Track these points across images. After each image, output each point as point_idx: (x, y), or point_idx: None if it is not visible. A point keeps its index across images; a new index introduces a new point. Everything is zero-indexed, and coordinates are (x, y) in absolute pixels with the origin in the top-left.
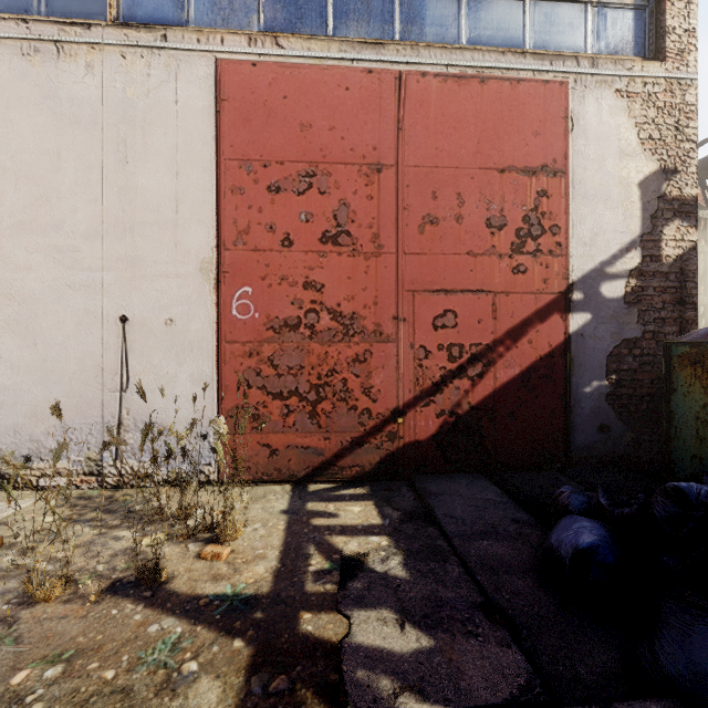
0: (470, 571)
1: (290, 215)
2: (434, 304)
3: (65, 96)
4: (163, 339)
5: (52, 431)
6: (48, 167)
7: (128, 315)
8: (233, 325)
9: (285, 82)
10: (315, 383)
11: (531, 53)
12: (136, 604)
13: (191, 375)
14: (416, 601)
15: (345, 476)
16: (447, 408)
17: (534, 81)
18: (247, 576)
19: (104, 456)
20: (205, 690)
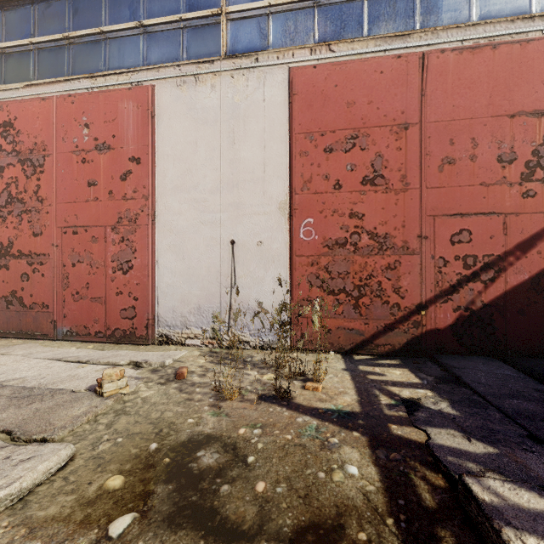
0: (509, 416)
1: (339, 167)
2: (451, 225)
3: (200, 107)
4: (255, 254)
5: (192, 311)
6: (190, 151)
7: (235, 240)
8: (301, 245)
9: (336, 75)
10: (358, 284)
11: (539, 16)
12: (281, 407)
13: (273, 278)
14: (472, 428)
15: (380, 351)
16: (462, 305)
17: (543, 39)
18: (341, 402)
19: (221, 328)
20: (349, 452)
